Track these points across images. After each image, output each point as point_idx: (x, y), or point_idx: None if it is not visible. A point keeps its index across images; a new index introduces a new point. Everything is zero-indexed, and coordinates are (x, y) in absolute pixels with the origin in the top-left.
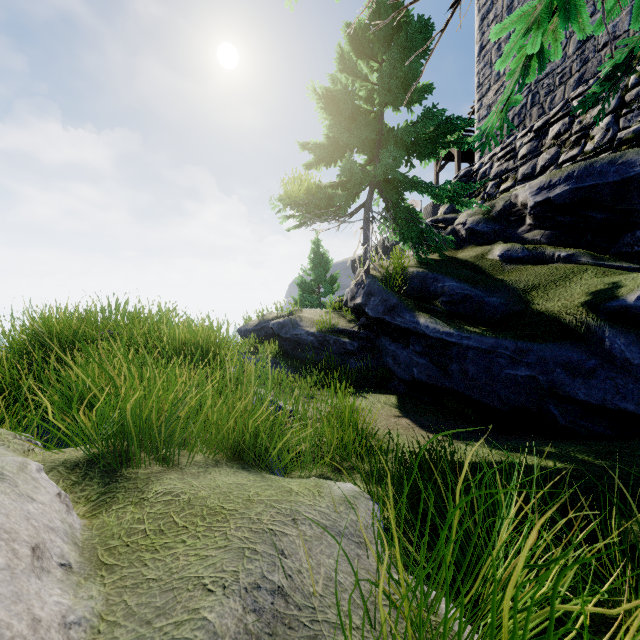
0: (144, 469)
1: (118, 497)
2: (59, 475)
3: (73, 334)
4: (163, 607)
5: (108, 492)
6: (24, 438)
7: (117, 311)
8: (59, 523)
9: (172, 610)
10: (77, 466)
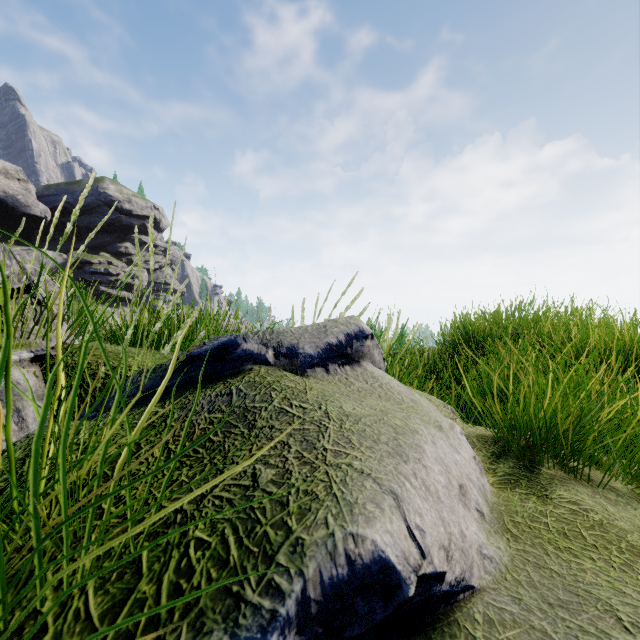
0: (546, 469)
1: (521, 483)
2: (473, 444)
3: (481, 332)
4: (566, 603)
5: (512, 474)
6: (449, 409)
7: (519, 311)
8: (475, 478)
9: (576, 612)
10: (486, 443)
